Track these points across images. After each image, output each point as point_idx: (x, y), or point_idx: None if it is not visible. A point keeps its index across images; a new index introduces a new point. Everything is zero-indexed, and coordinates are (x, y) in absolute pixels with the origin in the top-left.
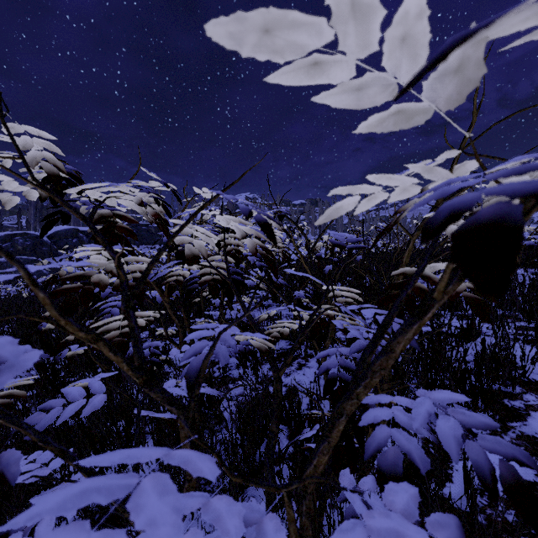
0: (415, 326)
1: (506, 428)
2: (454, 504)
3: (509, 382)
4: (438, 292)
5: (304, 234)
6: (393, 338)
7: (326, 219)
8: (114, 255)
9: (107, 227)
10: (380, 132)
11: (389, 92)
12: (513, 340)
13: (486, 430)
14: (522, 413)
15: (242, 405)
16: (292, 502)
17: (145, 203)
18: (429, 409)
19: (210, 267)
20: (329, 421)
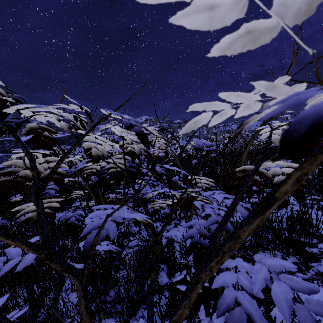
0: (258, 219)
1: (308, 267)
2: (276, 322)
3: (309, 236)
4: (280, 193)
5: (177, 140)
6: (240, 227)
7: (187, 130)
8: (30, 157)
9: (36, 136)
10: (230, 54)
11: (239, 7)
12: (309, 207)
13: (310, 294)
14: (318, 256)
15: (136, 253)
16: (168, 322)
17: (69, 120)
18: (265, 275)
19: (113, 163)
20: (189, 284)
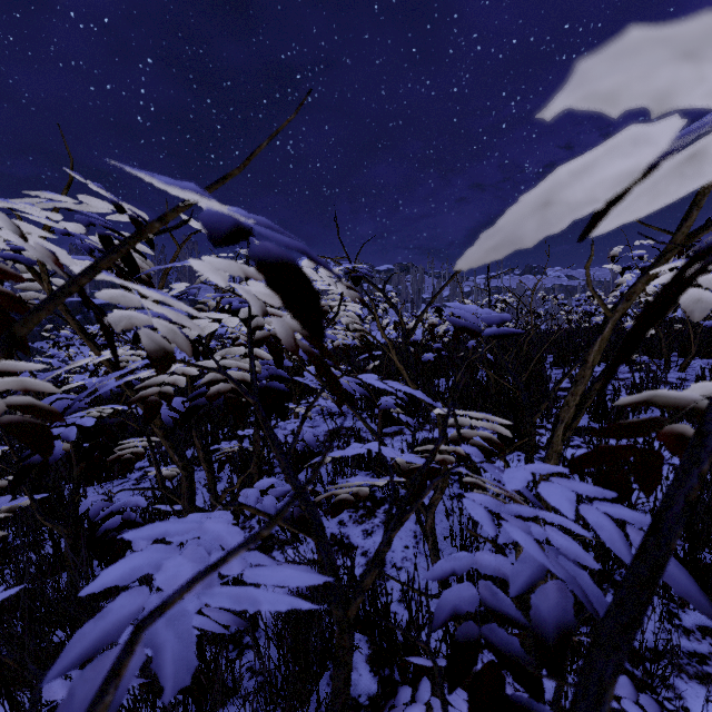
0: None
1: None
2: None
3: None
4: None
5: (396, 308)
6: None
7: (495, 250)
8: None
9: None
10: None
11: None
12: None
13: None
14: None
15: (287, 610)
16: None
17: (91, 247)
18: None
19: (216, 372)
20: None
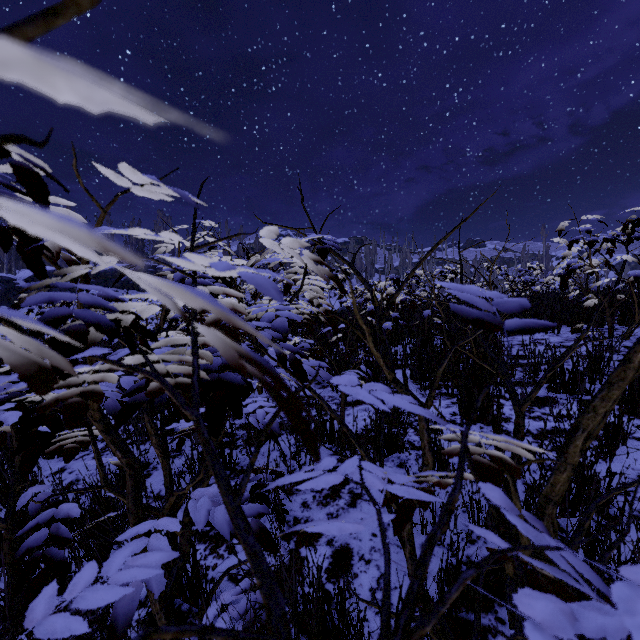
0: None
1: None
2: None
3: None
4: None
5: (368, 284)
6: None
7: None
8: None
9: None
10: None
11: None
12: None
13: None
14: None
15: None
16: None
17: None
18: None
19: (145, 374)
20: None
